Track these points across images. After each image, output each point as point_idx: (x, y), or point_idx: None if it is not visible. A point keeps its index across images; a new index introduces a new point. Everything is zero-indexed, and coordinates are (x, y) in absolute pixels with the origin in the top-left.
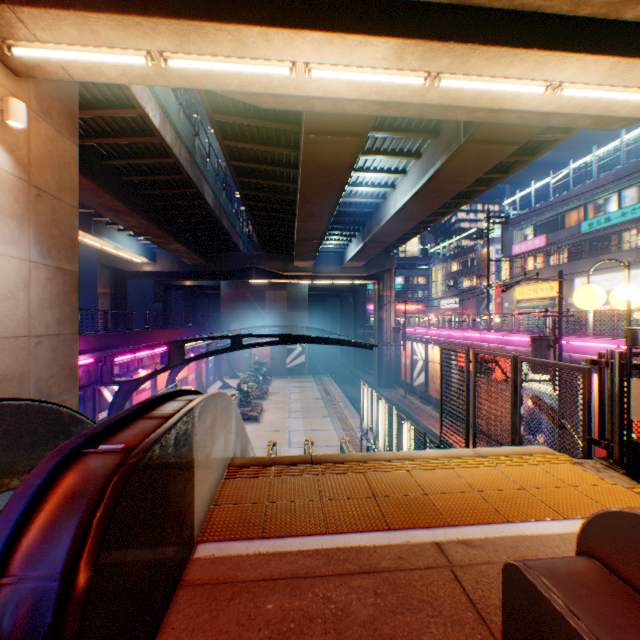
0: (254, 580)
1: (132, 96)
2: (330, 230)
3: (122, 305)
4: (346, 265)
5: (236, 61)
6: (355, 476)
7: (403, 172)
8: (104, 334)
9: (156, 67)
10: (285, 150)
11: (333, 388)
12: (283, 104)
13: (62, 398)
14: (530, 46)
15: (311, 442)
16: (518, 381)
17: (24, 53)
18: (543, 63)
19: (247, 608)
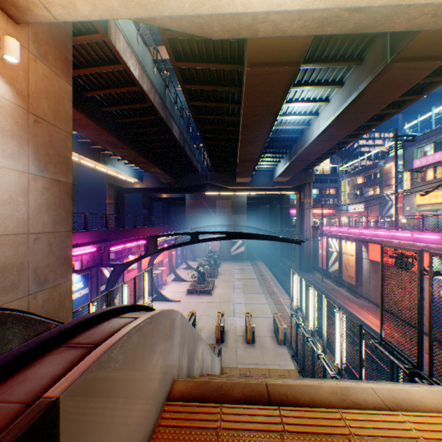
0: None
1: (117, 53)
2: (264, 153)
3: (121, 211)
4: (275, 180)
5: None
6: None
7: (326, 100)
8: (104, 231)
9: None
10: (230, 88)
11: (265, 271)
12: (230, 32)
13: (57, 282)
14: None
15: (250, 315)
16: None
17: None
18: None
19: None
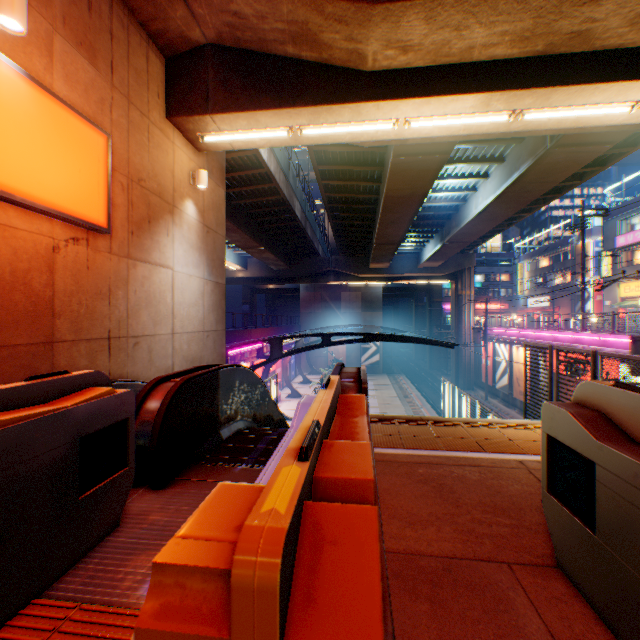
0: (407, 462)
1: None
2: (407, 233)
3: None
4: (422, 265)
5: (352, 124)
6: (456, 428)
7: (485, 175)
8: None
9: (292, 135)
10: (371, 168)
11: (408, 387)
12: (380, 142)
13: None
14: (611, 79)
15: None
16: (596, 372)
17: (210, 140)
18: (626, 90)
19: (408, 470)
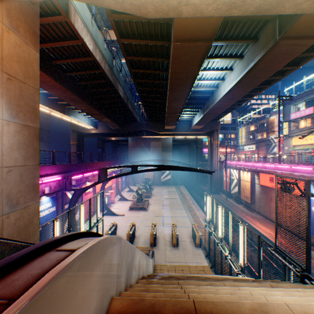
0: None
1: (76, 31)
2: (184, 108)
3: (82, 149)
4: (192, 127)
5: None
6: None
7: (230, 69)
8: (68, 164)
9: None
10: (161, 59)
11: (185, 193)
12: (160, 13)
13: (27, 204)
14: None
15: (175, 225)
16: None
17: None
18: None
19: None
